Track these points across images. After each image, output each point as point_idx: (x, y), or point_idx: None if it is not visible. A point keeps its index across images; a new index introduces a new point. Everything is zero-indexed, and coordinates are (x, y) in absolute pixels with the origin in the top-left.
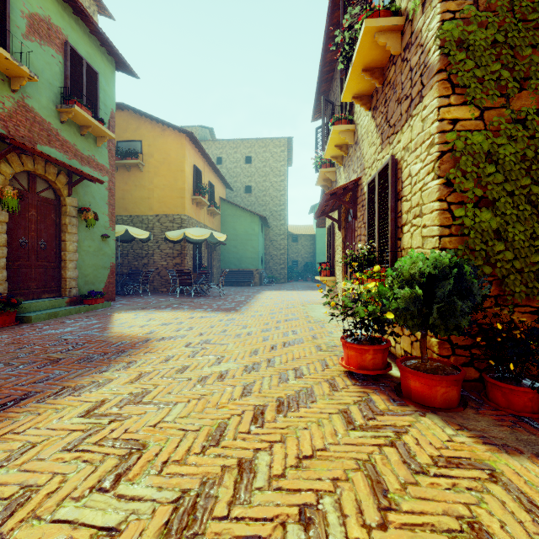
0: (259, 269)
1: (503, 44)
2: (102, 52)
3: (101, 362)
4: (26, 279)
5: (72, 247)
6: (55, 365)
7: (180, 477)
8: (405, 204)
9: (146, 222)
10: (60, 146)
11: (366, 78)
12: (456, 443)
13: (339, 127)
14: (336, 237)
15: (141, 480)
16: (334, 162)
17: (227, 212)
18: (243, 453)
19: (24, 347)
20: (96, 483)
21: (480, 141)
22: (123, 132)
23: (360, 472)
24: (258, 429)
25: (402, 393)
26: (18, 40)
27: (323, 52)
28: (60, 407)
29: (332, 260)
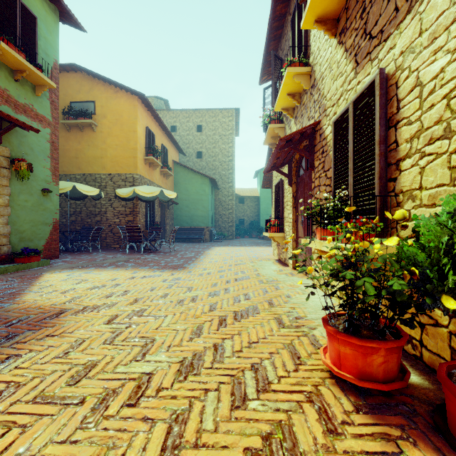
0: (209, 226)
1: None
2: None
3: None
4: None
5: (3, 200)
6: None
7: None
8: (406, 129)
9: (99, 181)
10: None
11: None
12: None
13: (294, 69)
14: (285, 193)
15: None
16: (283, 119)
17: (180, 174)
18: None
19: None
20: None
21: None
22: (76, 93)
23: None
24: None
25: (455, 439)
26: None
27: (273, 2)
28: None
29: (281, 216)
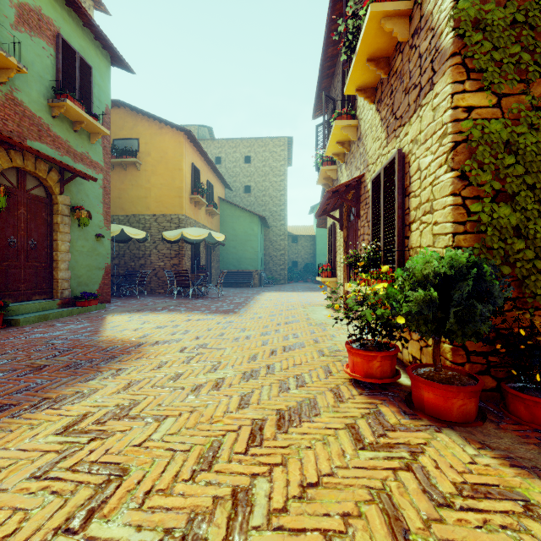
0: (259, 269)
1: (523, 24)
2: (96, 46)
3: (88, 369)
4: (15, 280)
5: (65, 247)
6: (37, 372)
7: (164, 512)
8: (413, 200)
9: (143, 222)
10: (51, 142)
11: (371, 69)
12: (479, 466)
13: (342, 122)
14: (337, 237)
15: (117, 516)
16: (336, 160)
17: (226, 212)
18: (239, 480)
19: (6, 353)
20: (63, 523)
21: (498, 129)
22: (119, 130)
23: (374, 504)
24: (256, 448)
25: (413, 404)
26: (6, 31)
27: (325, 46)
28: (36, 422)
29: (333, 261)
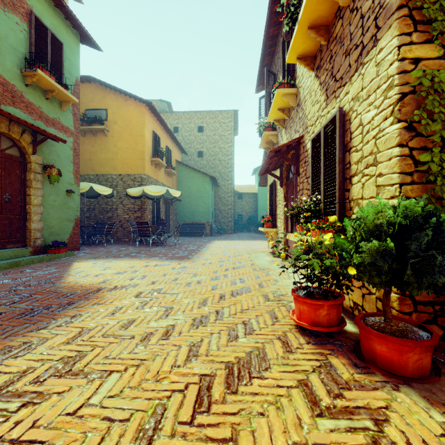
0: (210, 221)
1: None
2: (67, 25)
3: (43, 317)
4: None
5: (37, 201)
6: None
7: None
8: (355, 154)
9: (111, 181)
10: (24, 107)
11: (312, 36)
12: None
13: (283, 90)
14: (278, 193)
15: None
16: (276, 127)
17: (182, 173)
18: None
19: None
20: None
21: None
22: (90, 102)
23: None
24: (204, 415)
25: (362, 355)
26: None
27: (267, 27)
28: None
29: (274, 213)
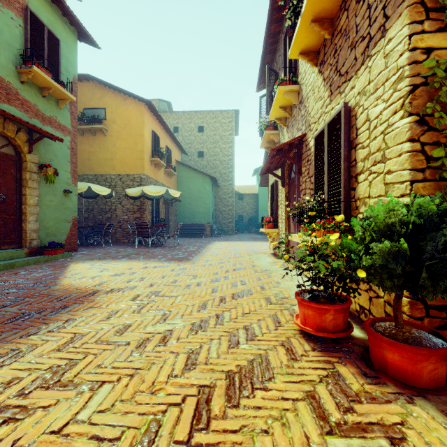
0: (210, 222)
1: None
2: (64, 22)
3: (34, 321)
4: None
5: (33, 201)
6: None
7: None
8: (361, 151)
9: (110, 181)
10: (20, 105)
11: (315, 29)
12: None
13: (285, 88)
14: (279, 193)
15: None
16: (277, 126)
17: (182, 173)
18: None
19: None
20: None
21: None
22: (88, 101)
23: None
24: (202, 433)
25: (372, 363)
26: None
27: (268, 23)
28: None
29: (275, 214)
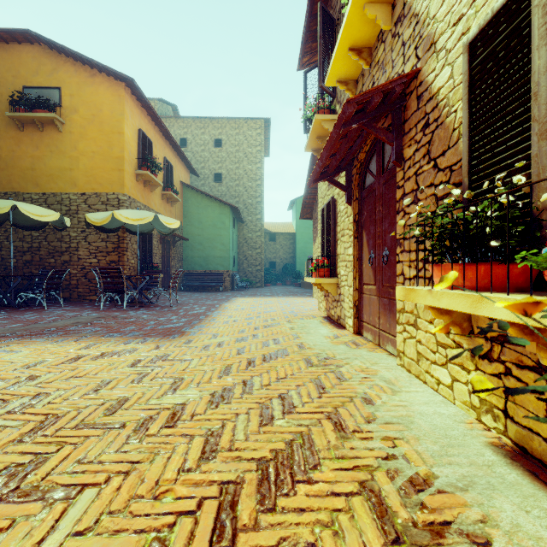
0: (231, 270)
1: None
2: None
3: None
4: None
5: None
6: None
7: None
8: None
9: (68, 203)
10: None
11: None
12: None
13: None
14: (339, 218)
15: None
16: (336, 108)
17: (191, 201)
18: None
19: None
20: None
21: None
22: (32, 75)
23: None
24: None
25: None
26: None
27: None
28: None
29: (332, 253)
